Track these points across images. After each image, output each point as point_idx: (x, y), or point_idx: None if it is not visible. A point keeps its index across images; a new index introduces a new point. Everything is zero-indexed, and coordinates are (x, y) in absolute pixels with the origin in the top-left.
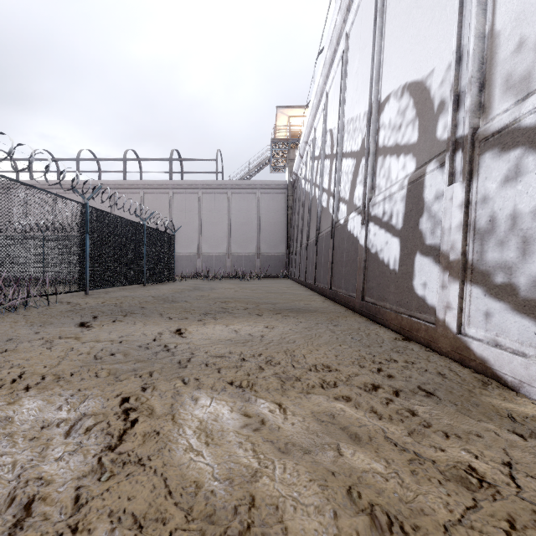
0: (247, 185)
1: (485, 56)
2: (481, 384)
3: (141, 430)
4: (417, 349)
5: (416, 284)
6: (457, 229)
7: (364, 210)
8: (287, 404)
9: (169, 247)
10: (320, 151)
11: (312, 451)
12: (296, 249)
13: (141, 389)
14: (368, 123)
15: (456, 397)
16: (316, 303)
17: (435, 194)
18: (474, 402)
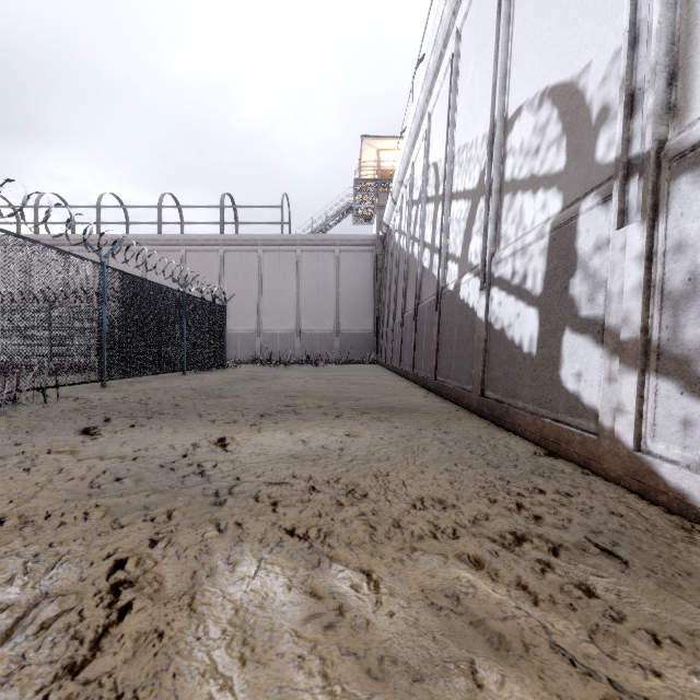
0: (322, 240)
1: (677, 32)
2: (683, 534)
3: (134, 629)
4: (570, 471)
5: (565, 374)
6: (634, 294)
7: (484, 270)
8: (381, 574)
9: (218, 322)
10: (420, 193)
11: (428, 677)
12: (388, 326)
13: (148, 542)
14: (489, 149)
15: (649, 558)
16: (416, 399)
17: (595, 243)
18: (682, 568)
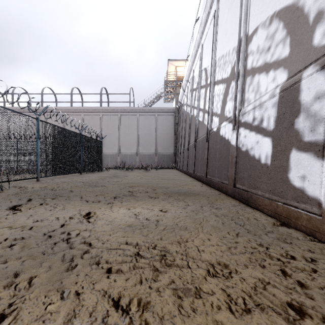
0: (149, 110)
1: None
2: None
3: None
4: (302, 239)
5: (292, 176)
6: None
7: (235, 119)
8: None
9: (98, 149)
10: (197, 84)
11: None
12: (181, 150)
13: None
14: (237, 54)
15: None
16: (196, 187)
17: (315, 95)
18: None
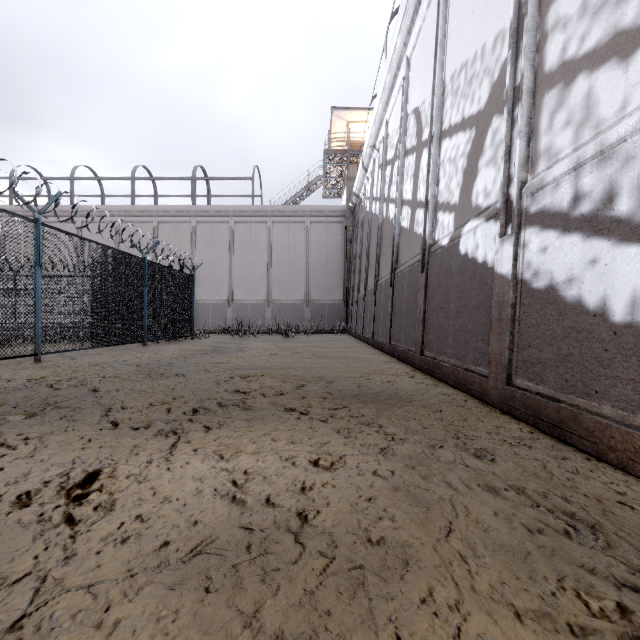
0: (293, 212)
1: None
2: None
3: None
4: None
5: None
6: None
7: (506, 208)
8: None
9: (185, 291)
10: (396, 149)
11: None
12: (359, 295)
13: None
14: (512, 40)
15: None
16: (401, 380)
17: None
18: None
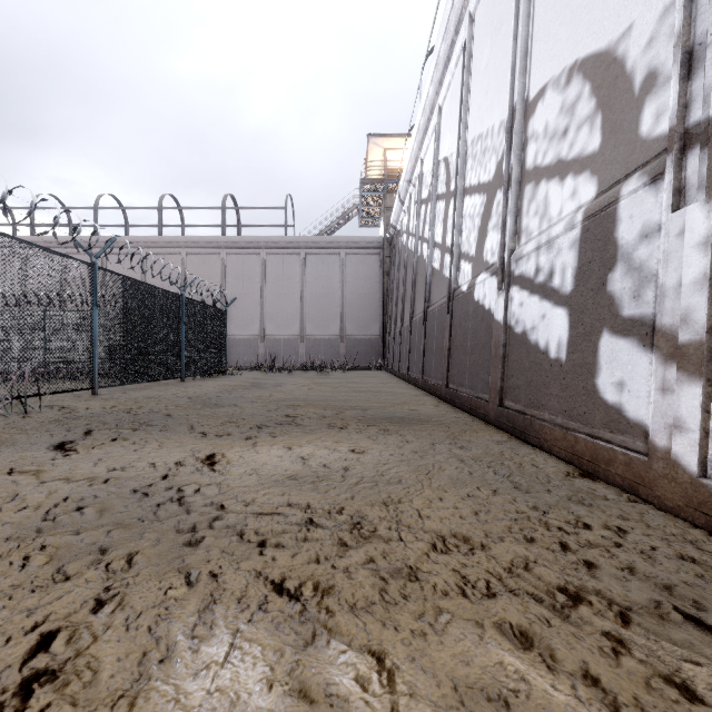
0: (327, 243)
1: None
2: None
3: None
4: (614, 498)
5: (603, 383)
6: (696, 287)
7: (502, 268)
8: (396, 659)
9: (219, 327)
10: (429, 190)
11: None
12: (395, 331)
13: (92, 605)
14: (507, 136)
15: None
16: (426, 408)
17: (642, 230)
18: None
